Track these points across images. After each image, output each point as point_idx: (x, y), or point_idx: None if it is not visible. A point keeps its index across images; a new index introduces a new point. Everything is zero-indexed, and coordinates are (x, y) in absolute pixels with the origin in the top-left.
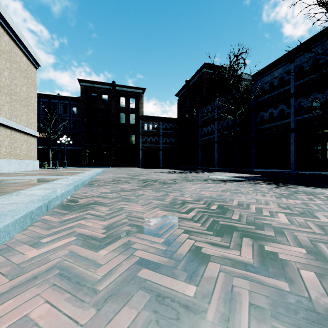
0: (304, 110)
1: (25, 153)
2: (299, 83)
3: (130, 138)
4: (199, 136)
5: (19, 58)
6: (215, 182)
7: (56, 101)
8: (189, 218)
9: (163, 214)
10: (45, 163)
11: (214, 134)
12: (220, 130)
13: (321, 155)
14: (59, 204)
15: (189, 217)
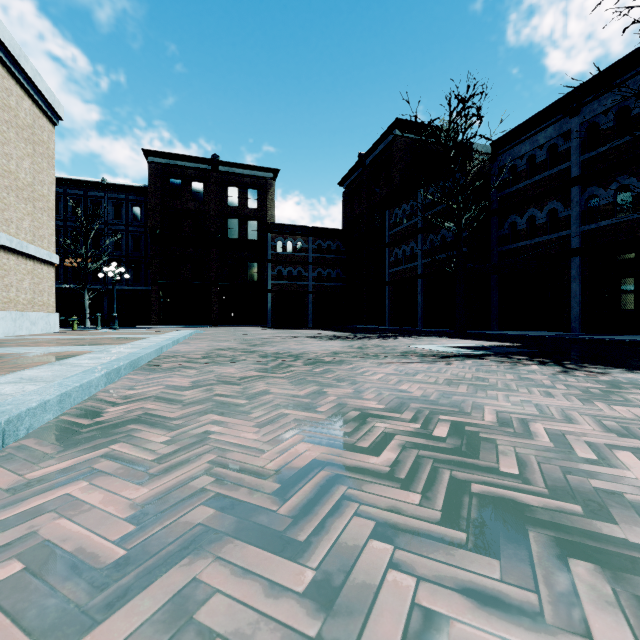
0: (599, 211)
1: (28, 298)
2: (589, 156)
3: (249, 268)
4: (386, 264)
5: (16, 101)
6: (426, 359)
7: (98, 193)
8: (383, 471)
9: (311, 456)
10: (73, 318)
11: (417, 260)
12: (428, 252)
13: (634, 301)
14: (50, 423)
15: (384, 465)
